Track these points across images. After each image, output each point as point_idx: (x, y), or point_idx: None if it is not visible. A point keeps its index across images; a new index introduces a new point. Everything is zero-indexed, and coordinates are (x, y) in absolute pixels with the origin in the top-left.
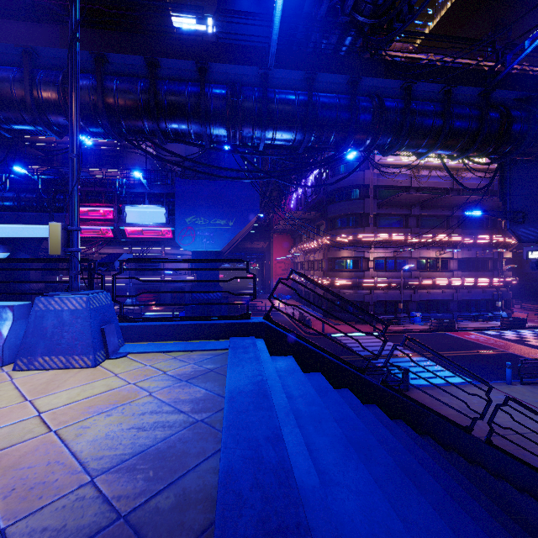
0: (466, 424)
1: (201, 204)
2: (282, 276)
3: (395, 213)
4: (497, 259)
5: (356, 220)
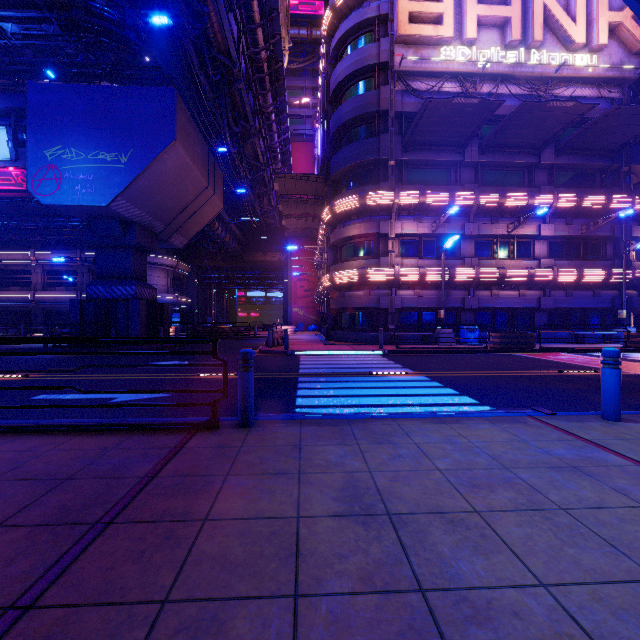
0: (237, 589)
1: (72, 126)
2: (304, 300)
3: (435, 161)
4: (620, 238)
5: (370, 175)
